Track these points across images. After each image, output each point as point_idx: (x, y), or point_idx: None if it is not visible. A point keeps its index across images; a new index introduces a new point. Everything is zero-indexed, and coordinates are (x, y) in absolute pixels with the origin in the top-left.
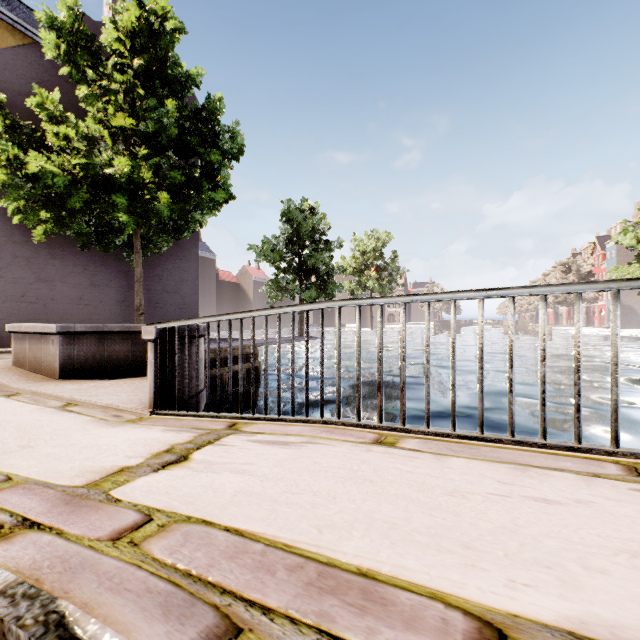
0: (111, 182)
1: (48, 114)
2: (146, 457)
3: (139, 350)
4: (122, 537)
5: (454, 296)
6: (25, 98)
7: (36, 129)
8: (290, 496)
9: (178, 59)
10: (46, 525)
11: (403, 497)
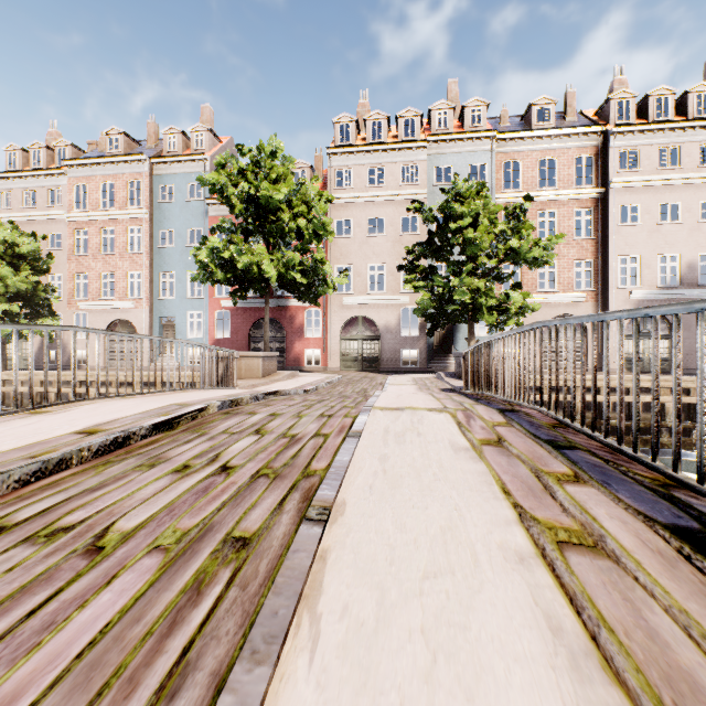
0: None
1: None
2: None
3: None
4: None
5: None
6: None
7: None
8: None
9: None
10: None
11: None
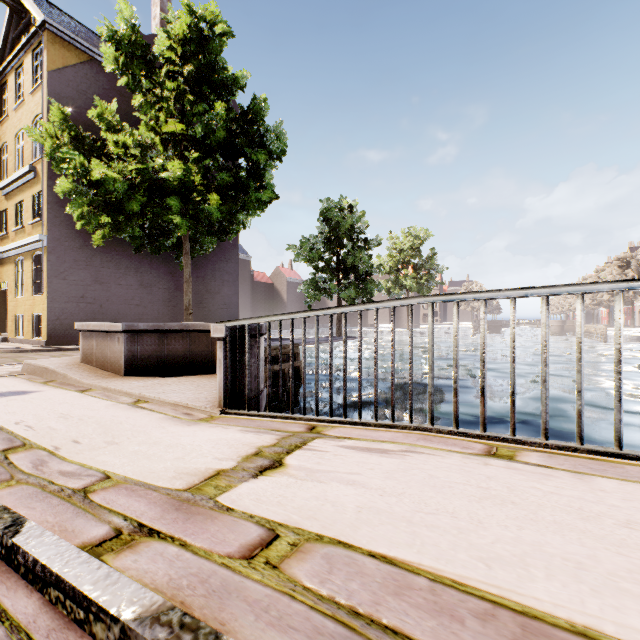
0: (164, 186)
1: (107, 124)
2: (237, 460)
3: (196, 348)
4: (255, 555)
5: (582, 289)
6: (84, 112)
7: (97, 139)
8: (425, 516)
9: (225, 63)
10: (165, 534)
11: (567, 526)
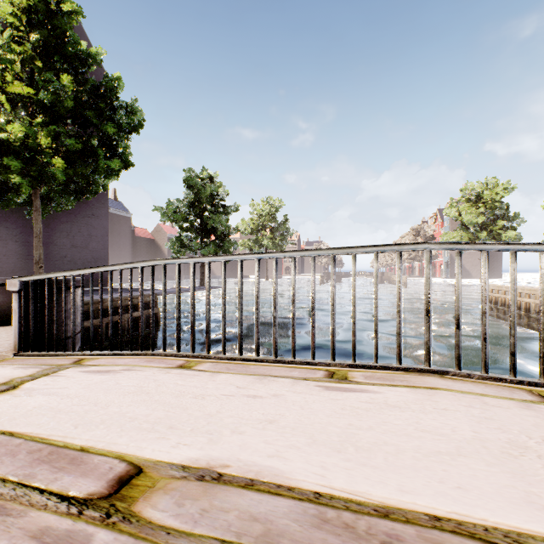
0: (5, 145)
1: None
2: None
3: None
4: None
5: (239, 257)
6: None
7: None
8: (75, 407)
9: (77, 38)
10: None
11: (160, 401)
